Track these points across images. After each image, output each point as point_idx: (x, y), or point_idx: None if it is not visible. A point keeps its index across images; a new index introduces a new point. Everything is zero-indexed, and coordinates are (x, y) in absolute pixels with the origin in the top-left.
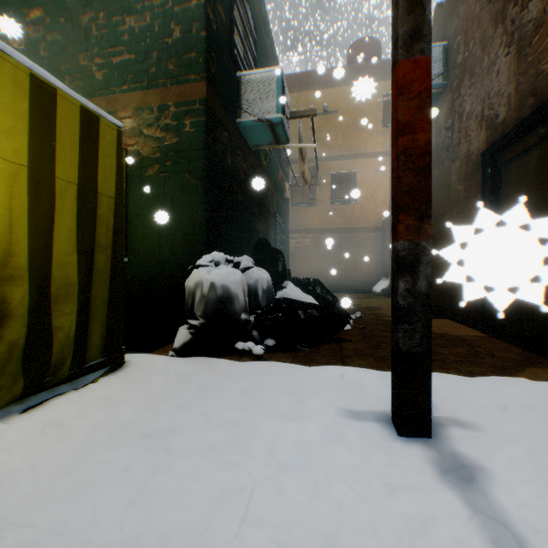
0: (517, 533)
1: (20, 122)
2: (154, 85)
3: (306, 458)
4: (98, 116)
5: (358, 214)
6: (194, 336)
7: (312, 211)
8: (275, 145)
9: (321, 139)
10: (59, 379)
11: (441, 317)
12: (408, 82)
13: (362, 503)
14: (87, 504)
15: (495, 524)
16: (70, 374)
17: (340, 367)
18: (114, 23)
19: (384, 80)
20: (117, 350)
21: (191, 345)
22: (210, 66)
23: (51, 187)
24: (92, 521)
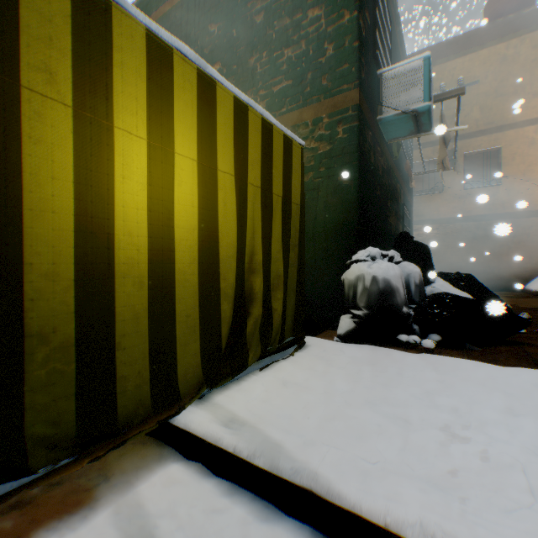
0: None
1: (257, 155)
2: (309, 102)
3: None
4: (291, 139)
5: (501, 197)
6: (358, 325)
7: (437, 199)
8: (414, 135)
9: (449, 117)
10: (273, 349)
11: None
12: None
13: None
14: (368, 444)
15: None
16: (278, 346)
17: None
18: (274, 58)
19: None
20: (301, 331)
21: (355, 333)
22: (361, 72)
23: (270, 201)
24: (381, 456)
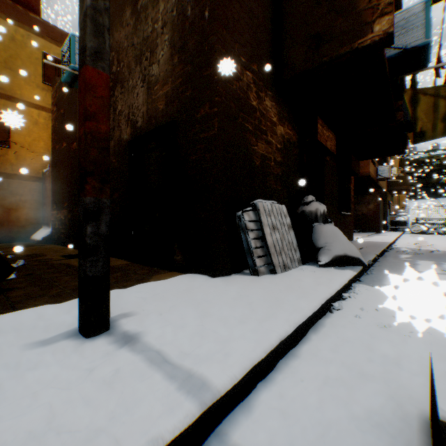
0: (157, 350)
1: None
2: None
3: (2, 396)
4: None
5: (13, 160)
6: None
7: None
8: None
9: None
10: None
11: None
12: (94, 84)
13: (70, 391)
14: None
15: (148, 352)
16: None
17: (15, 313)
18: None
19: (46, 39)
20: None
21: None
22: None
23: None
24: None
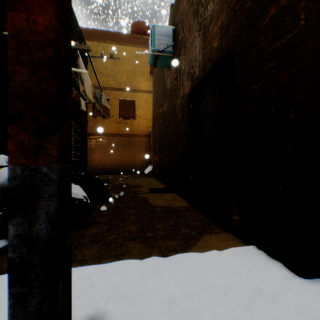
0: None
1: None
2: None
3: None
4: None
5: (136, 126)
6: None
7: (107, 122)
8: None
9: (113, 76)
10: None
11: (172, 191)
12: None
13: None
14: None
15: None
16: None
17: None
18: None
19: None
20: None
21: None
22: None
23: None
24: None
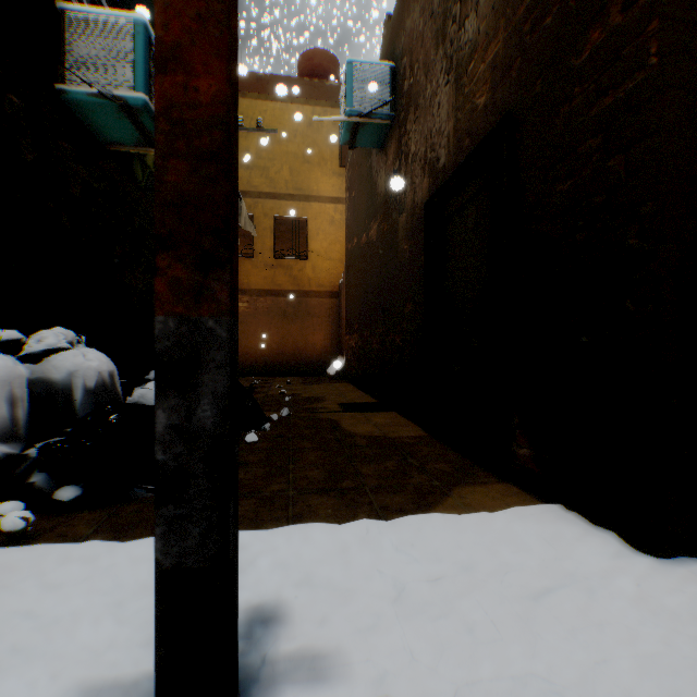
0: None
1: None
2: None
3: None
4: None
5: (309, 274)
6: None
7: (248, 265)
8: (148, 149)
9: (261, 167)
10: None
11: (390, 408)
12: None
13: None
14: None
15: None
16: None
17: None
18: None
19: None
20: None
21: None
22: None
23: None
24: None
